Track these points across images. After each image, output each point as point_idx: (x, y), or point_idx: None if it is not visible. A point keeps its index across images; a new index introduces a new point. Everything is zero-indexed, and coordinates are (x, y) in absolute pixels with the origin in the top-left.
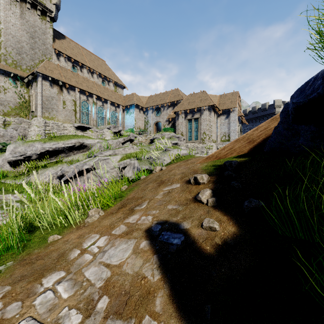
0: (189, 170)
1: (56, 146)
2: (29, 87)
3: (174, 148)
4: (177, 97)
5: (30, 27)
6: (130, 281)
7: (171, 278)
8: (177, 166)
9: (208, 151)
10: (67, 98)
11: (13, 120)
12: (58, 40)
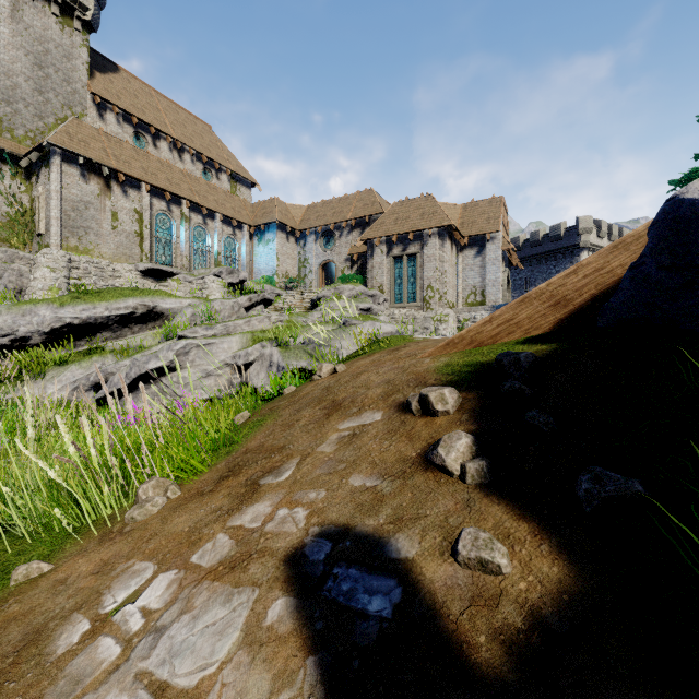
0: (404, 374)
1: (89, 314)
2: (31, 178)
3: (366, 319)
4: (370, 209)
5: (34, 40)
6: None
7: None
8: (374, 363)
9: (439, 326)
10: (121, 207)
11: None
12: (103, 75)
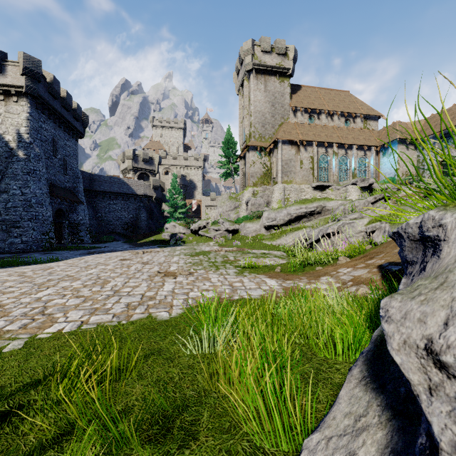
0: None
1: (299, 211)
2: (270, 155)
3: None
4: None
5: (271, 96)
6: (364, 279)
7: (386, 279)
8: None
9: None
10: (304, 157)
11: (259, 189)
12: (295, 95)
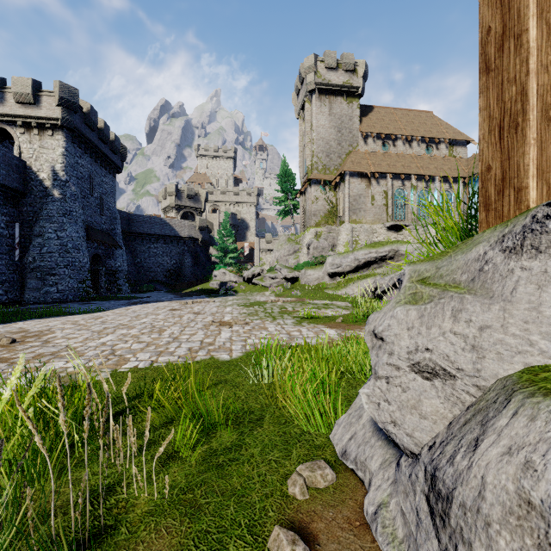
0: None
1: (368, 256)
2: (336, 189)
3: None
4: None
5: (337, 120)
6: None
7: None
8: None
9: None
10: (376, 192)
11: (323, 229)
12: (365, 118)
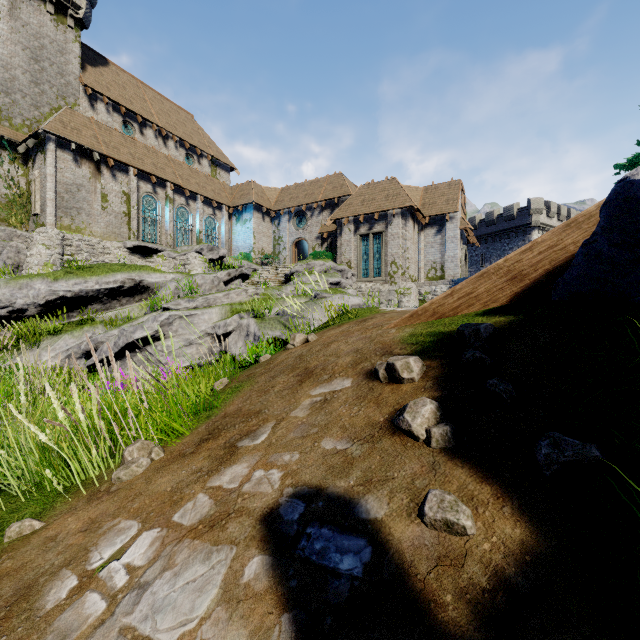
0: (372, 344)
1: (81, 288)
2: (28, 163)
3: (335, 292)
4: (339, 191)
5: (30, 36)
6: None
7: None
8: (344, 333)
9: (402, 298)
10: (110, 189)
11: None
12: (94, 68)
